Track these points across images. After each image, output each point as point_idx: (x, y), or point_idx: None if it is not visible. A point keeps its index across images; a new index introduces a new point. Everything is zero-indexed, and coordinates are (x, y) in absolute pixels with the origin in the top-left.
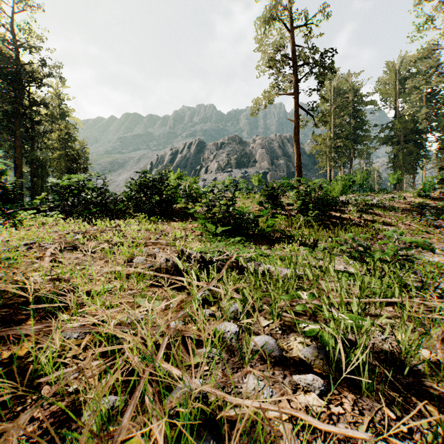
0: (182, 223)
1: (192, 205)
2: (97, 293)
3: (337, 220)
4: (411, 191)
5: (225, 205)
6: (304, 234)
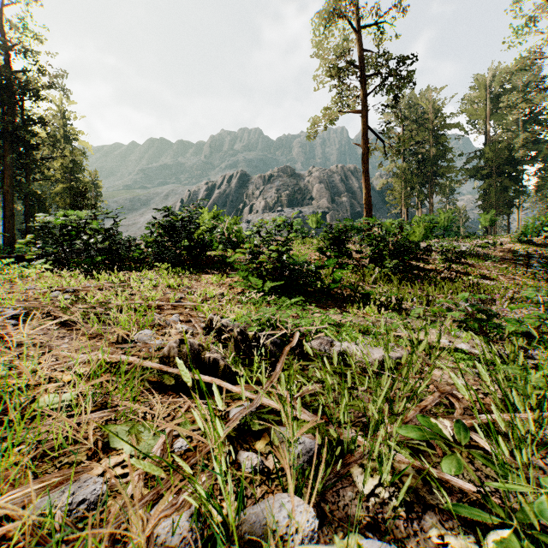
0: (217, 277)
1: (232, 252)
2: (37, 415)
3: (420, 273)
4: (509, 236)
5: (275, 252)
6: (383, 292)
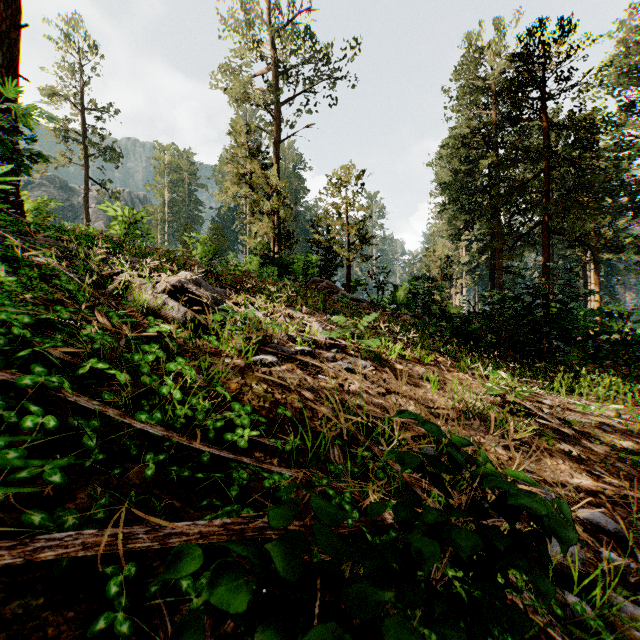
0: None
1: None
2: None
3: None
4: None
5: None
6: None
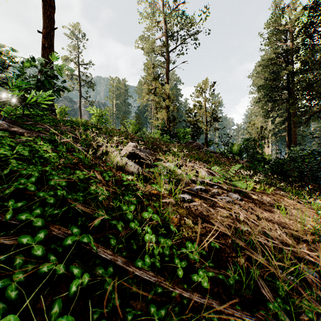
0: None
1: None
2: None
3: None
4: None
5: None
6: None
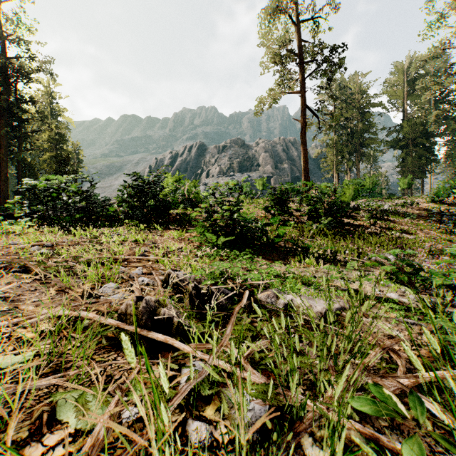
0: (178, 232)
1: (191, 210)
2: None
3: (350, 228)
4: (423, 196)
5: (227, 211)
6: (320, 245)
